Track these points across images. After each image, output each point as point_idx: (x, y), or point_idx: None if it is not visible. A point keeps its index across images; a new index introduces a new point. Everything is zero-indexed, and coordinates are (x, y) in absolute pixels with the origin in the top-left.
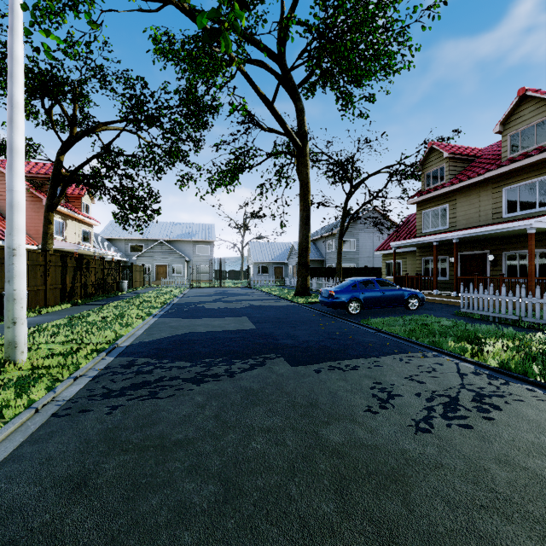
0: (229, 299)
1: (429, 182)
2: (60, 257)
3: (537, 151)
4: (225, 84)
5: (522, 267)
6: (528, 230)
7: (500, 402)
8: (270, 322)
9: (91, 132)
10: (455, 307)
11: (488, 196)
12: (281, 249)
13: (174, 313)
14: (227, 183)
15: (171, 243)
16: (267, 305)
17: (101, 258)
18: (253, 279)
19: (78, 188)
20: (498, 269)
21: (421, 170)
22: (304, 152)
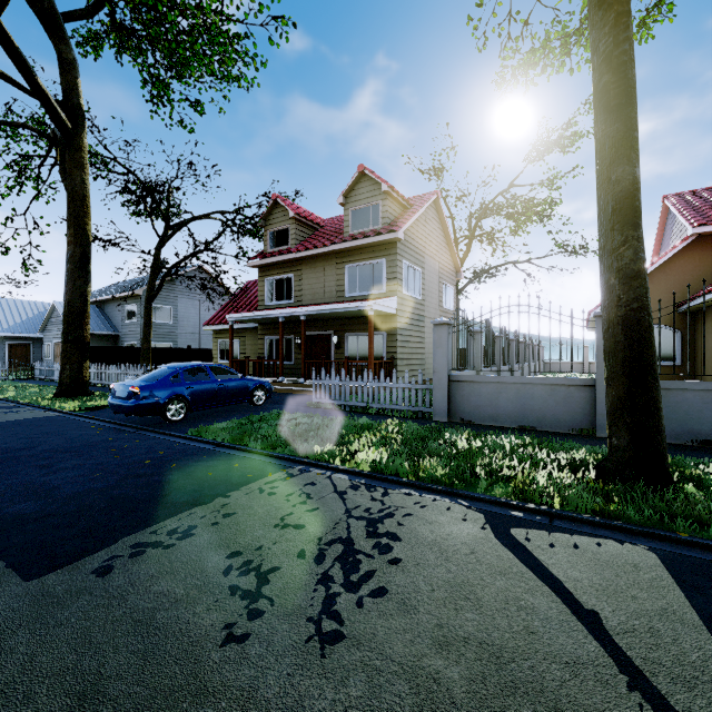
0: None
1: (273, 243)
2: None
3: (373, 233)
4: None
5: (361, 350)
6: (369, 312)
7: (394, 525)
8: None
9: None
10: (304, 397)
11: (333, 271)
12: (27, 312)
13: None
14: None
15: None
16: None
17: None
18: None
19: None
20: (342, 351)
21: (264, 226)
22: (77, 141)
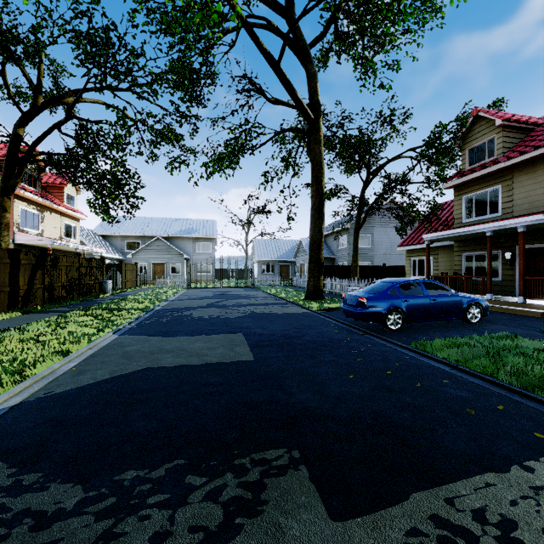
0: (226, 303)
1: (472, 159)
2: (9, 251)
3: None
4: (224, 54)
5: None
6: None
7: None
8: (275, 346)
9: (59, 101)
10: (530, 319)
11: None
12: (288, 246)
13: (147, 326)
14: (225, 166)
15: (170, 240)
16: (272, 313)
17: (77, 254)
18: (257, 279)
19: (60, 176)
20: None
21: (461, 145)
22: (316, 126)
